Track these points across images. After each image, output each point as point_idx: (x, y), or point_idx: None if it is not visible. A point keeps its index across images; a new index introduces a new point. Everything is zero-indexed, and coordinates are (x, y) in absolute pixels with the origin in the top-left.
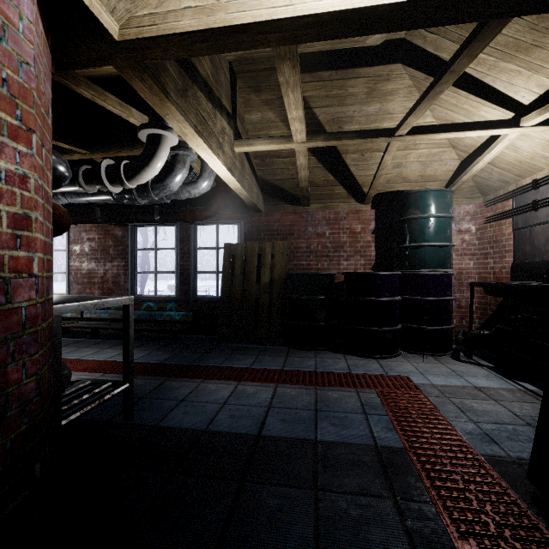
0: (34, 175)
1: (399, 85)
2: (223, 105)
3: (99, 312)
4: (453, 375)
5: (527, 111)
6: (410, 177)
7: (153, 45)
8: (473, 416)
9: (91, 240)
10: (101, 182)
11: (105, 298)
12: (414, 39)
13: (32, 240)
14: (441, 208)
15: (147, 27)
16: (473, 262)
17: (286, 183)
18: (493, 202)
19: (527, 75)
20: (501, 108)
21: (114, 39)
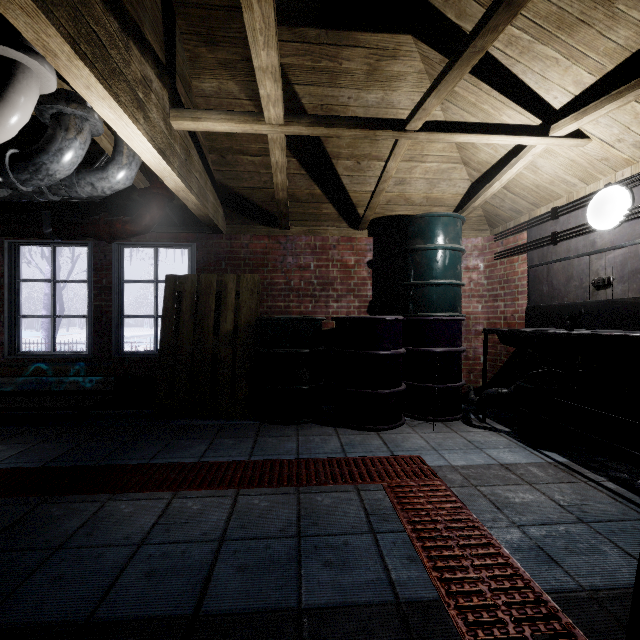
0: None
1: (408, 67)
2: (146, 41)
3: None
4: (471, 448)
5: (556, 118)
6: (414, 199)
7: None
8: (514, 515)
9: None
10: None
11: None
12: None
13: None
14: (451, 237)
15: None
16: (481, 305)
17: (257, 193)
18: (504, 235)
19: (565, 65)
20: (527, 112)
21: None
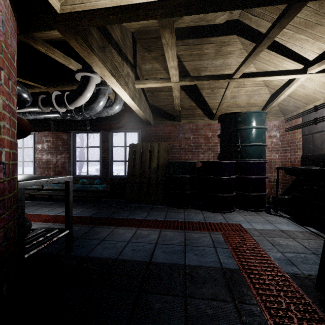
0: (2, 97)
1: (234, 48)
2: (128, 59)
3: (53, 185)
4: (267, 223)
5: (311, 64)
6: (241, 104)
7: (82, 16)
8: (280, 248)
9: (48, 141)
10: (52, 105)
11: (53, 177)
12: (244, 20)
13: (0, 140)
14: (259, 122)
15: (78, 4)
16: (278, 155)
17: (167, 107)
18: (290, 119)
19: (312, 42)
20: (296, 62)
21: (57, 12)
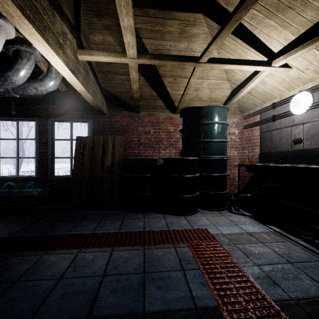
0: None
1: (200, 30)
2: (64, 12)
3: None
4: (232, 224)
5: (275, 57)
6: (203, 98)
7: None
8: (255, 259)
9: None
10: None
11: None
12: None
13: None
14: (222, 117)
15: None
16: (236, 152)
17: (123, 94)
18: (248, 117)
19: (280, 30)
20: (260, 54)
21: None
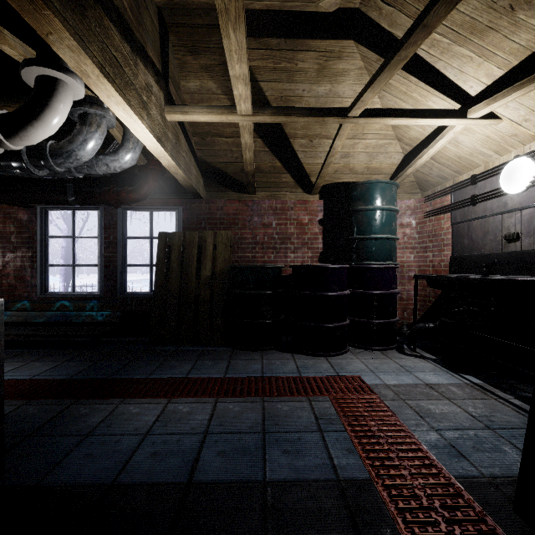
0: None
1: (350, 65)
2: (149, 57)
3: None
4: (403, 371)
5: (472, 103)
6: (357, 169)
7: None
8: (434, 422)
9: None
10: None
11: None
12: (369, 11)
13: None
14: (387, 200)
15: None
16: (413, 255)
17: (230, 167)
18: (432, 198)
19: (478, 62)
20: (448, 99)
21: None
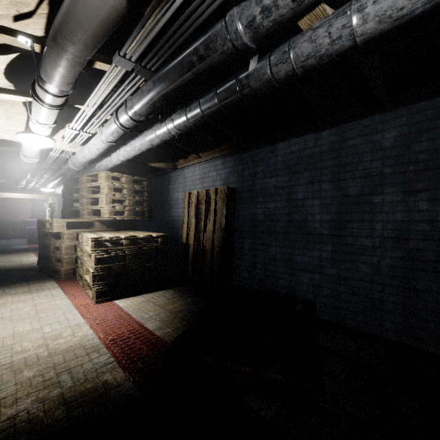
0: None
1: None
2: None
3: None
4: None
5: None
6: None
7: None
8: None
9: None
10: None
11: None
12: None
13: None
14: None
15: None
16: None
17: None
18: None
19: None
20: None
21: None
